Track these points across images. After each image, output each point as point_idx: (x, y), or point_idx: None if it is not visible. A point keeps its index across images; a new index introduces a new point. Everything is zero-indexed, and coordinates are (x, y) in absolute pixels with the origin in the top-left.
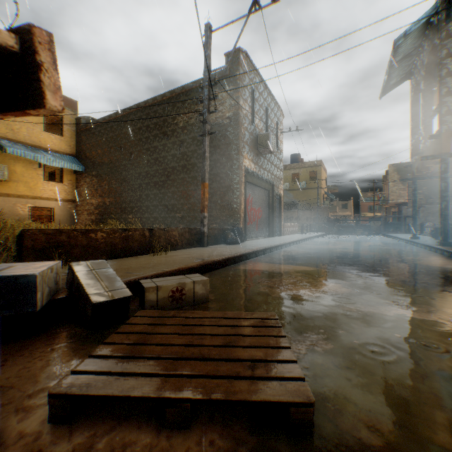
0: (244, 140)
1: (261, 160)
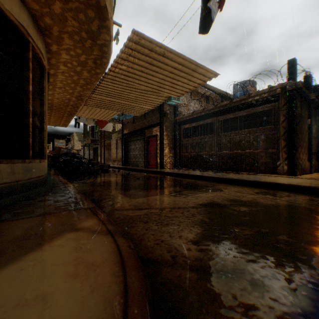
0: None
1: None
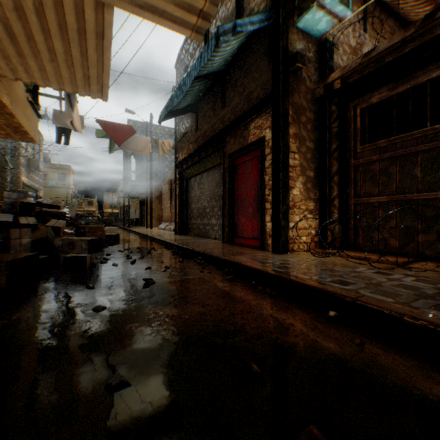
0: (23, 164)
1: (32, 175)
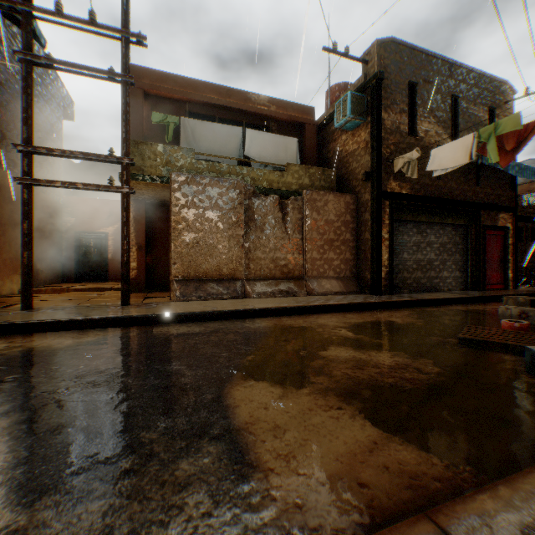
0: None
1: None
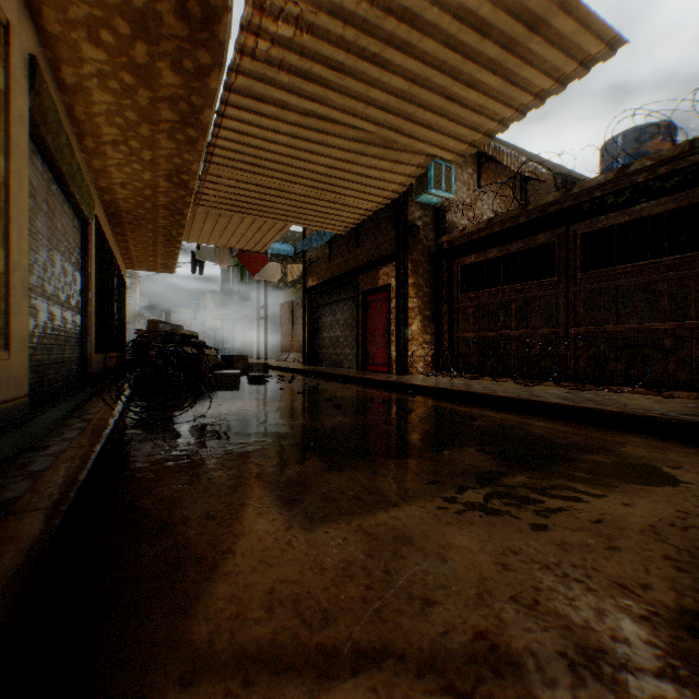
0: None
1: None
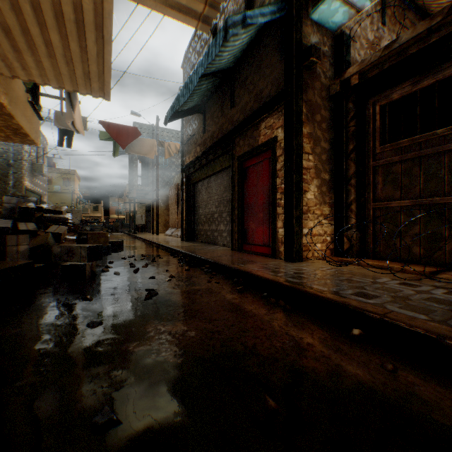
0: (26, 169)
1: (35, 180)
